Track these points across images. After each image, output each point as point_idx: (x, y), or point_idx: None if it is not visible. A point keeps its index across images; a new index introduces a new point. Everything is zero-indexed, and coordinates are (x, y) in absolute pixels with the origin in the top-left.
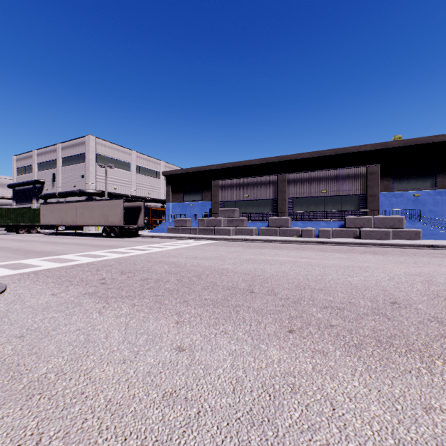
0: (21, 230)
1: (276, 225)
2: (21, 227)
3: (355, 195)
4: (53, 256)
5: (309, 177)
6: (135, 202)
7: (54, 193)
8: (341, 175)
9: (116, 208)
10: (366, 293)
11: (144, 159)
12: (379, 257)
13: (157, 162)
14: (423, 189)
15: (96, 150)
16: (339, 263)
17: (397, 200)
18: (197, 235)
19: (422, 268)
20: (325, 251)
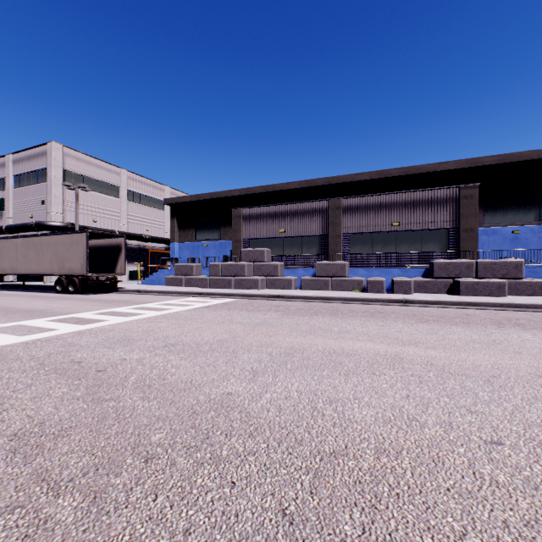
0: None
1: (327, 273)
2: None
3: (441, 229)
4: None
5: (374, 203)
6: (112, 238)
7: (0, 226)
8: (421, 199)
9: (75, 247)
10: None
11: (140, 182)
12: None
13: (160, 186)
14: (524, 224)
15: (64, 164)
16: (505, 364)
17: (489, 239)
18: (208, 288)
19: None
20: (429, 322)
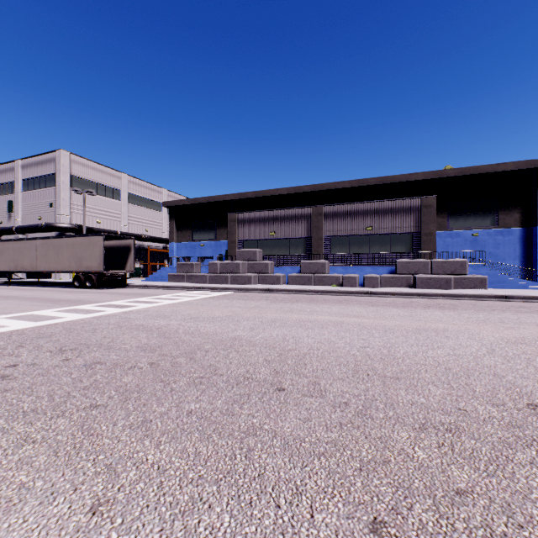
0: None
1: (310, 271)
2: None
3: (406, 233)
4: None
5: (351, 210)
6: (122, 240)
7: (10, 227)
8: (390, 208)
9: (92, 248)
10: (475, 384)
11: (140, 186)
12: (451, 313)
13: (158, 189)
14: (482, 228)
15: (71, 170)
16: (404, 324)
17: (453, 241)
18: (207, 284)
19: (519, 330)
20: (378, 306)
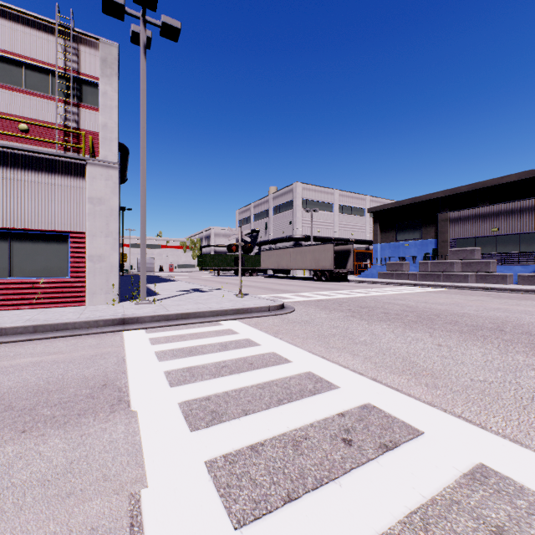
0: (247, 273)
1: None
2: (246, 271)
3: None
4: (293, 293)
5: None
6: (343, 245)
7: (267, 240)
8: None
9: (326, 253)
10: None
11: (347, 197)
12: None
13: (361, 197)
14: None
15: (301, 195)
16: None
17: None
18: (417, 281)
19: None
20: None
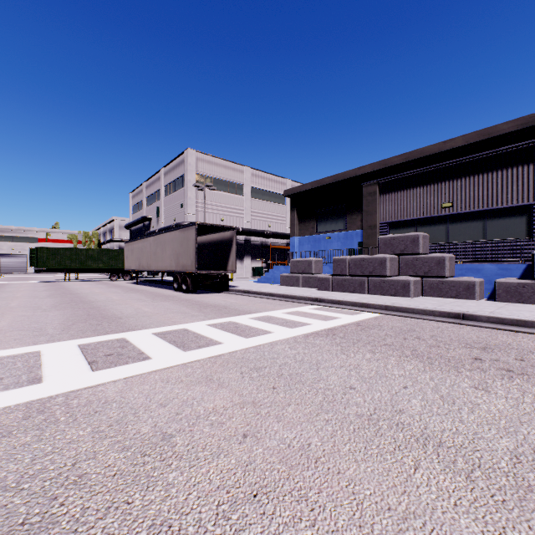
0: (114, 276)
1: None
2: (115, 272)
3: None
4: None
5: None
6: (224, 231)
7: (155, 230)
8: None
9: (187, 242)
10: None
11: (262, 178)
12: None
13: (281, 180)
14: None
15: (197, 168)
16: None
17: None
18: (330, 291)
19: None
20: None
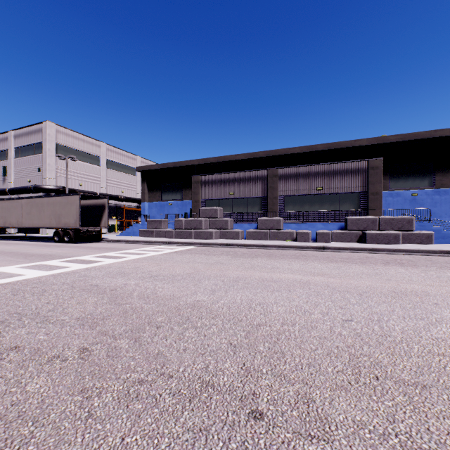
0: None
1: (266, 227)
2: None
3: (354, 193)
4: None
5: (303, 172)
6: (97, 199)
7: (4, 189)
8: (339, 170)
9: (70, 206)
10: None
11: (117, 153)
12: (416, 271)
13: (132, 156)
14: (421, 188)
15: (56, 139)
16: (376, 285)
17: (394, 200)
18: (173, 238)
19: None
20: (337, 262)
